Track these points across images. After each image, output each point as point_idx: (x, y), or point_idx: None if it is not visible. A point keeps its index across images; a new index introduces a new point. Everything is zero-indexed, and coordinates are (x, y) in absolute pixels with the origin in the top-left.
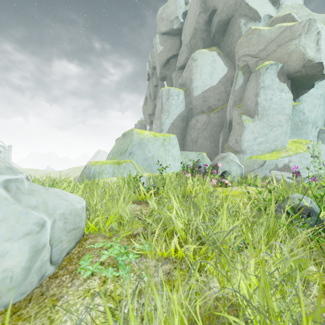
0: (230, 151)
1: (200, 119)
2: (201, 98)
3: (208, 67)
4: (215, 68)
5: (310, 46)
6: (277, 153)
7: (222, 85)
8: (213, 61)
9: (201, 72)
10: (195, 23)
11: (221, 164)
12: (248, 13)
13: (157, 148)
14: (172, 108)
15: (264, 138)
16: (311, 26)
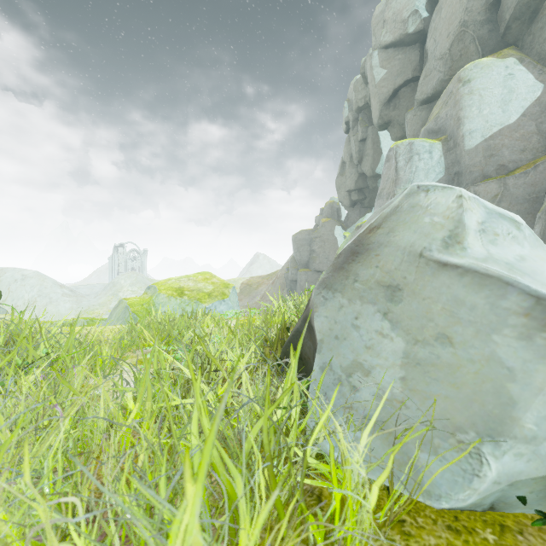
0: None
1: (483, 190)
2: (483, 152)
3: (497, 91)
4: (513, 89)
5: None
6: None
7: (531, 120)
8: (507, 77)
9: (482, 102)
10: (463, 13)
11: None
12: None
13: None
14: (419, 176)
15: None
16: None
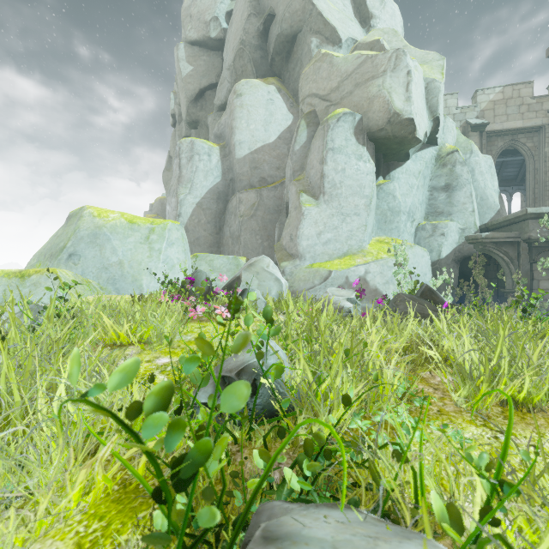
0: (283, 254)
1: (246, 198)
2: (249, 163)
3: (261, 111)
4: (273, 113)
5: (397, 92)
6: (350, 259)
7: (284, 144)
8: (269, 101)
9: (250, 117)
10: (242, 32)
11: (246, 276)
12: (322, 30)
13: (133, 246)
14: (199, 177)
15: (333, 233)
16: (399, 60)
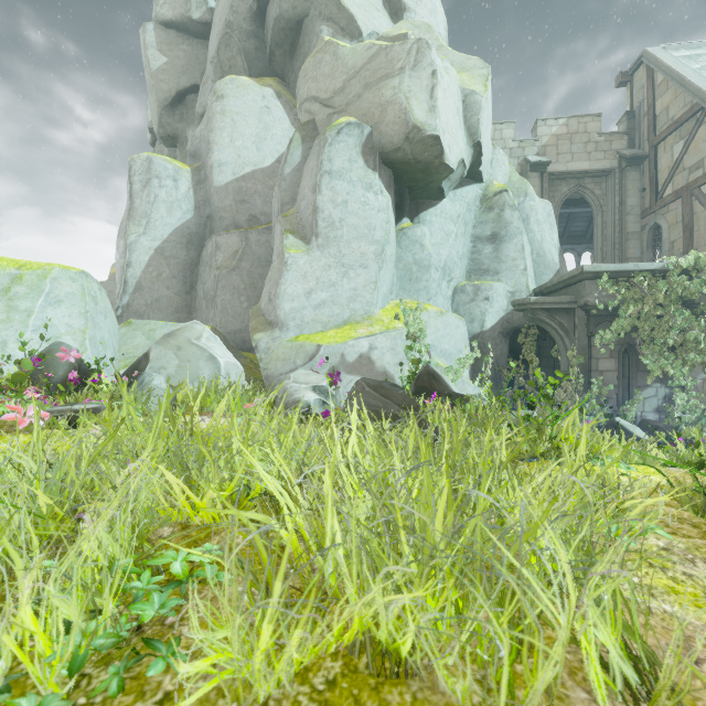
0: (259, 321)
1: (225, 242)
2: (234, 194)
3: (252, 122)
4: (269, 127)
5: (418, 98)
6: (351, 329)
7: None
8: (264, 110)
9: (235, 129)
10: (229, 10)
11: (158, 353)
12: (336, 17)
13: None
14: (160, 211)
15: (330, 293)
16: (421, 54)
